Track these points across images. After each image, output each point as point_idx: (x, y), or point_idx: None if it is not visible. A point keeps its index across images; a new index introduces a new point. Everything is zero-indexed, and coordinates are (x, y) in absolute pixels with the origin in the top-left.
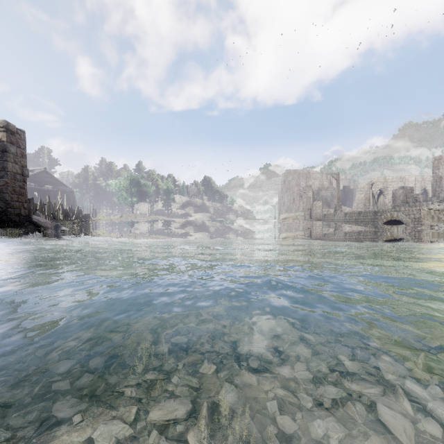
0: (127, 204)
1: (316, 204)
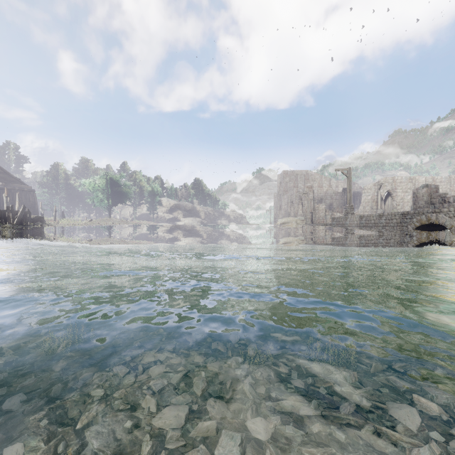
0: (103, 206)
1: (318, 207)
